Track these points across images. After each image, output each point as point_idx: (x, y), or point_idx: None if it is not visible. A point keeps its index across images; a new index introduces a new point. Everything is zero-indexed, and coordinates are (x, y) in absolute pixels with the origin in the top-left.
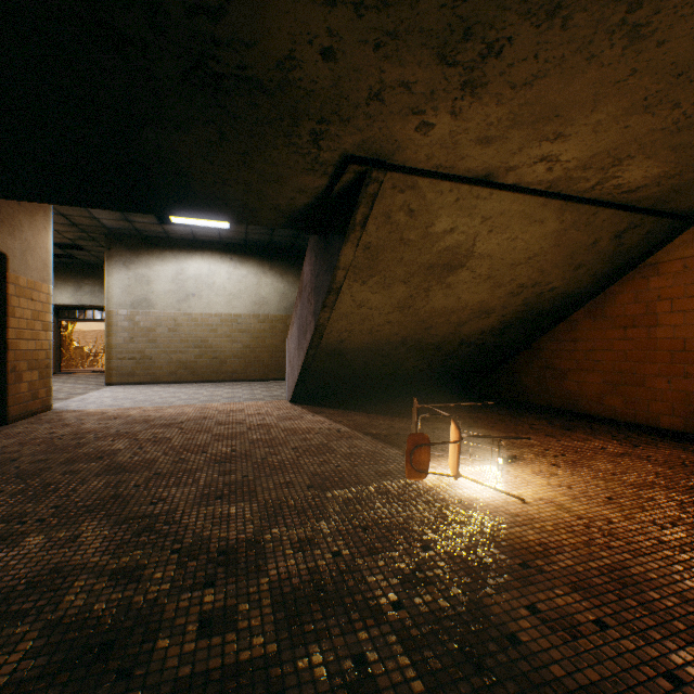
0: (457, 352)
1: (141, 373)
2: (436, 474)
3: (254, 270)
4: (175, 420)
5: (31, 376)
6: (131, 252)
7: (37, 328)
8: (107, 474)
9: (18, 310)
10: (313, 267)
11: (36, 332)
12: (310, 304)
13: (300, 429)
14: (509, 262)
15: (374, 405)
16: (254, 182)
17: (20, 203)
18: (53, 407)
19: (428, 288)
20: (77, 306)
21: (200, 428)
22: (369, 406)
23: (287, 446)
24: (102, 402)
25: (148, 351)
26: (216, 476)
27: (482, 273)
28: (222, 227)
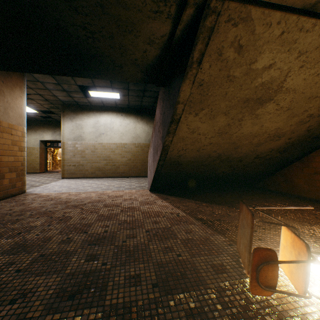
0: (251, 163)
1: (78, 173)
2: (285, 293)
3: (133, 120)
4: (82, 202)
5: (11, 175)
6: (73, 113)
7: (15, 149)
8: (9, 253)
9: (2, 140)
10: (161, 108)
11: (14, 152)
12: (159, 132)
13: (153, 213)
14: (307, 96)
15: (198, 194)
16: (114, 34)
17: (3, 81)
18: (27, 191)
19: (241, 119)
20: (54, 141)
21: (92, 209)
22: (195, 194)
23: (143, 228)
24: (52, 189)
25: (81, 162)
26: (82, 262)
27: (283, 106)
28: (116, 98)
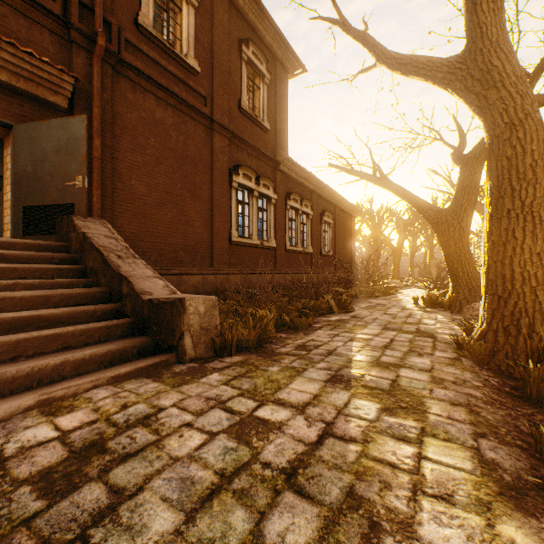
0: None
1: None
2: None
3: None
4: None
5: None
6: None
7: None
8: None
9: None
10: None
11: None
12: None
13: None
14: None
15: None
16: None
17: None
18: None
19: None
20: None
21: None
22: None
23: None
24: None
25: None
26: None
27: None
28: None
